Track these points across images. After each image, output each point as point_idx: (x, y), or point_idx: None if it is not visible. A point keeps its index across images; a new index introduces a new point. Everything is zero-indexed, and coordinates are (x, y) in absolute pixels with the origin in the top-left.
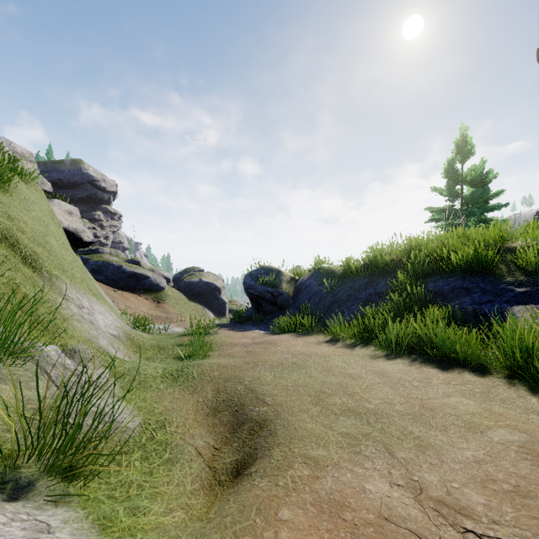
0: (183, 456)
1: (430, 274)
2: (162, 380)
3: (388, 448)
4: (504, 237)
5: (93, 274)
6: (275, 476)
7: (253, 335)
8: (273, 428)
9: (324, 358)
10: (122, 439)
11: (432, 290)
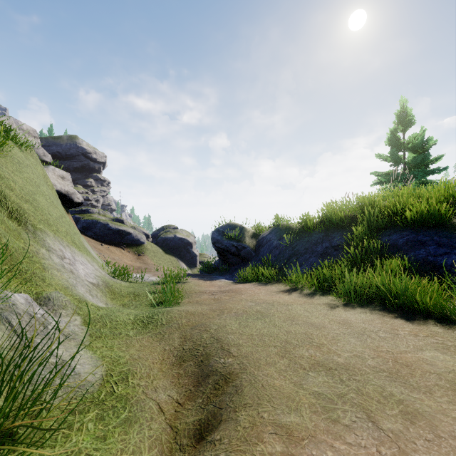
0: (143, 413)
1: (383, 228)
2: (133, 326)
3: (370, 415)
4: (454, 193)
5: (84, 230)
6: (242, 452)
7: (219, 284)
8: (239, 384)
9: (286, 306)
10: (79, 394)
11: (386, 244)
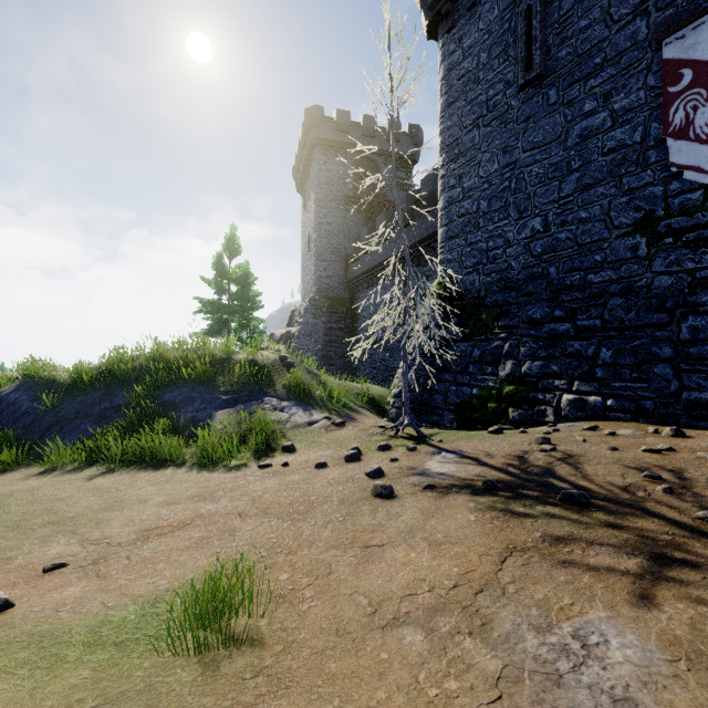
0: None
1: (169, 384)
2: None
3: (74, 531)
4: (230, 351)
5: None
6: None
7: None
8: None
9: (32, 492)
10: None
11: (167, 401)
